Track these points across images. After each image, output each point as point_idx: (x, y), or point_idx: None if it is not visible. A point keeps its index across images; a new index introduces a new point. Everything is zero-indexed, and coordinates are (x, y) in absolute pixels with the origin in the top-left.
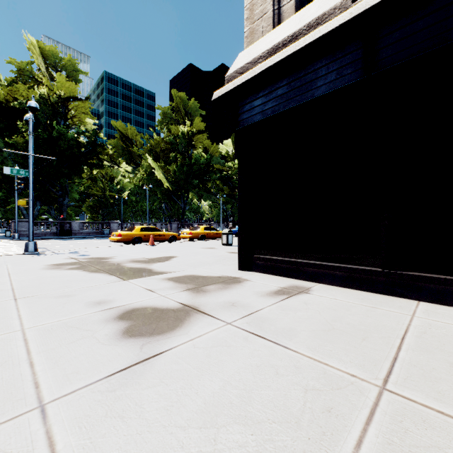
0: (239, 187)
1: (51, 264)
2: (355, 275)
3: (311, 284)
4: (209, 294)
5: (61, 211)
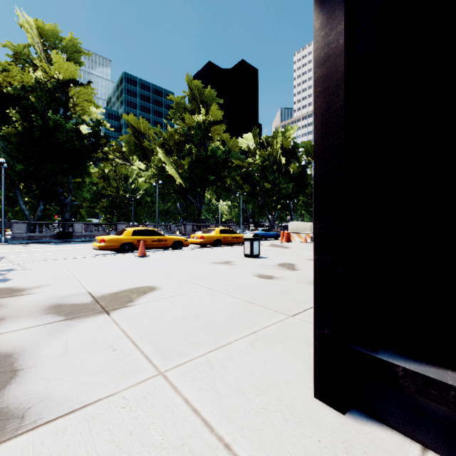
0: (320, 83)
1: None
2: None
3: None
4: None
5: (63, 211)
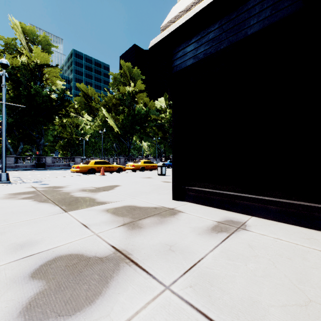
0: (173, 126)
1: (10, 193)
2: (292, 210)
3: (245, 217)
4: (145, 232)
5: (38, 149)
